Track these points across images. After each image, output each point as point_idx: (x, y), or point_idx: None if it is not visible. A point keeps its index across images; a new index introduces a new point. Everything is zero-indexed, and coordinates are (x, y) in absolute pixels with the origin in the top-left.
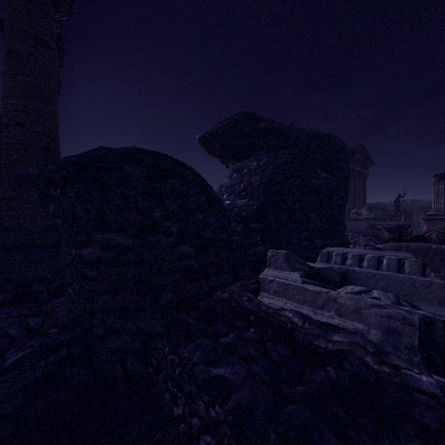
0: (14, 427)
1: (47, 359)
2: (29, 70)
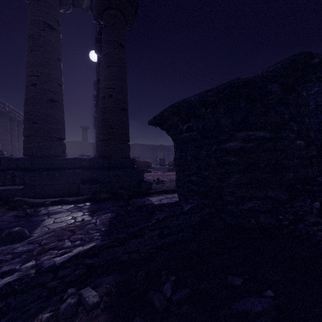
0: (197, 245)
1: (201, 212)
2: (114, 63)
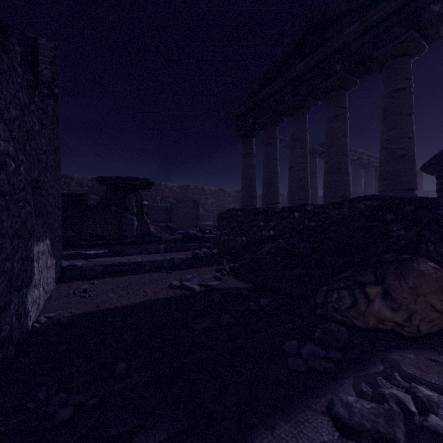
0: None
1: None
2: None
